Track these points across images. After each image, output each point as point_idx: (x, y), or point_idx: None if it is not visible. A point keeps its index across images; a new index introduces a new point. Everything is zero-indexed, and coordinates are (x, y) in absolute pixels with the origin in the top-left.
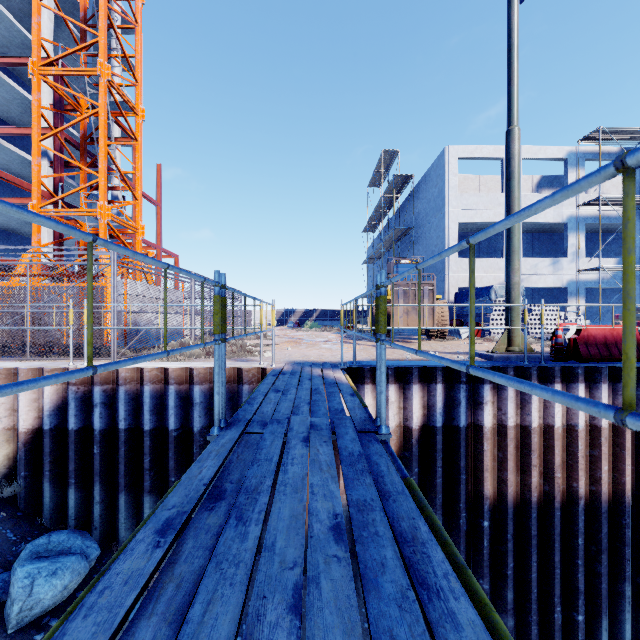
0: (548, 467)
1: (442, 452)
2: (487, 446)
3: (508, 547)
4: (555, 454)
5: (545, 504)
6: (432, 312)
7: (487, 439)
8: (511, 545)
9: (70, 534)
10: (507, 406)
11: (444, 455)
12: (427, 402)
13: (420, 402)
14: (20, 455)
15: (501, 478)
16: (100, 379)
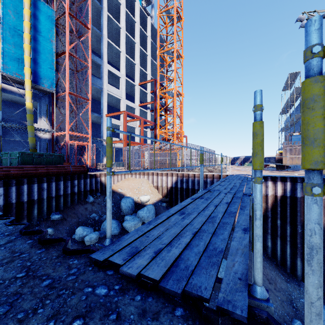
0: None
1: (289, 205)
2: None
3: None
4: None
5: None
6: None
7: None
8: None
9: None
10: None
11: (290, 206)
12: (284, 188)
13: (281, 188)
14: (168, 192)
15: None
16: (185, 176)
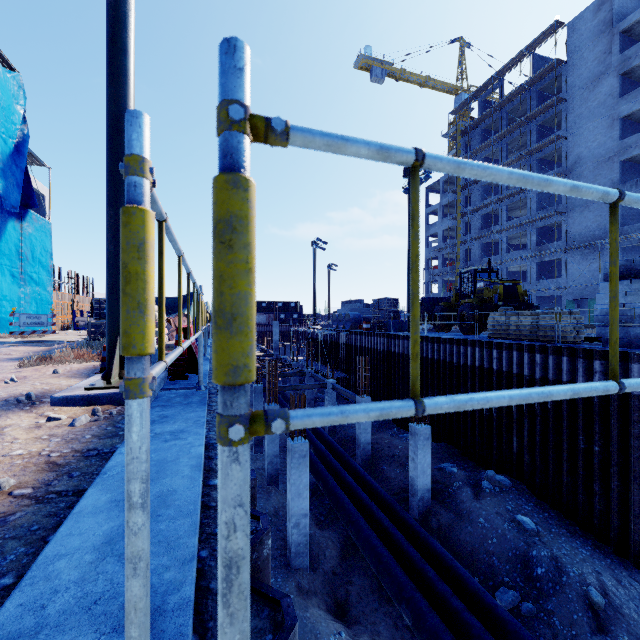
0: None
1: None
2: None
3: None
4: None
5: None
6: None
7: None
8: None
9: None
10: None
11: None
12: None
13: None
14: None
15: None
16: None
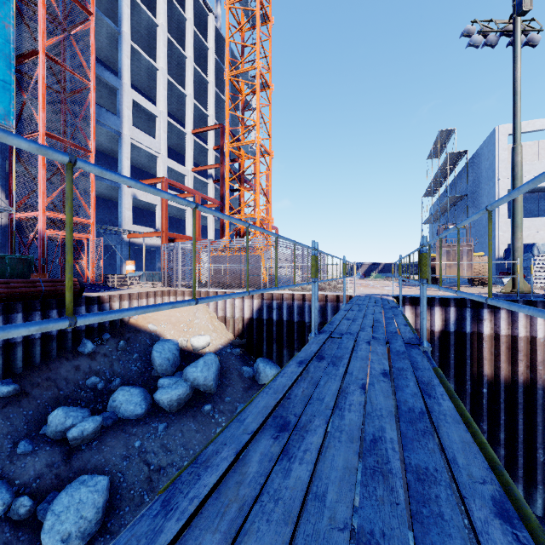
0: (532, 363)
1: (454, 346)
2: (485, 345)
3: (500, 407)
4: (537, 354)
5: (530, 386)
6: (471, 266)
7: (485, 341)
8: (503, 406)
9: (269, 360)
10: (500, 323)
11: (456, 348)
12: (445, 317)
13: (440, 317)
14: (245, 328)
15: (496, 365)
16: (276, 298)
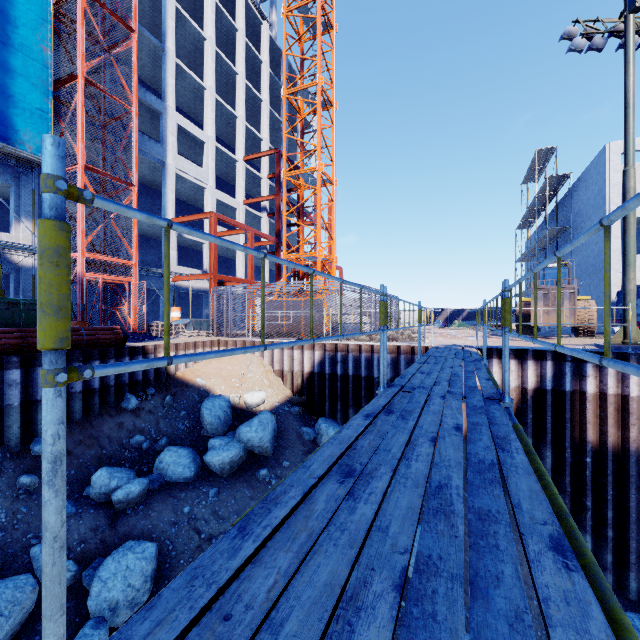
0: None
1: (551, 407)
2: (589, 406)
3: (608, 479)
4: None
5: None
6: (573, 312)
7: (589, 401)
8: (610, 478)
9: (332, 420)
10: (607, 379)
11: (553, 409)
12: (540, 373)
13: (534, 372)
14: (305, 384)
15: (602, 430)
16: (340, 349)
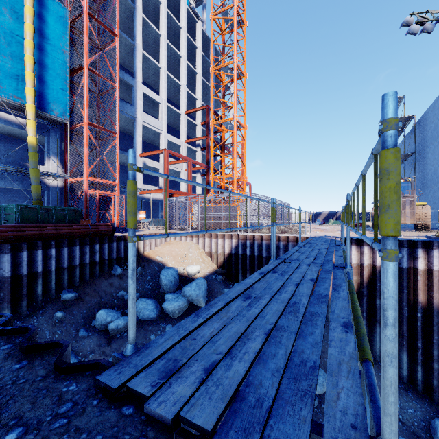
0: None
1: None
2: (420, 278)
3: (433, 328)
4: None
5: None
6: (413, 214)
7: (420, 275)
8: (435, 328)
9: None
10: (433, 260)
11: None
12: None
13: None
14: (225, 261)
15: (429, 295)
16: (249, 238)
